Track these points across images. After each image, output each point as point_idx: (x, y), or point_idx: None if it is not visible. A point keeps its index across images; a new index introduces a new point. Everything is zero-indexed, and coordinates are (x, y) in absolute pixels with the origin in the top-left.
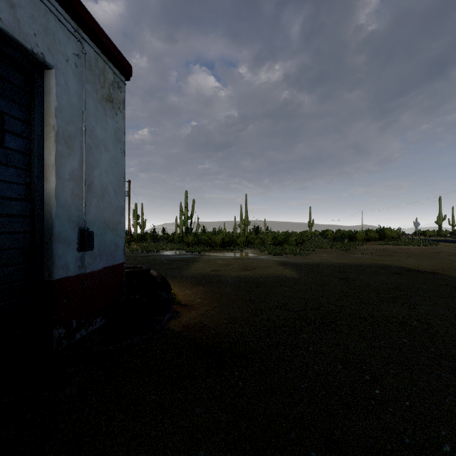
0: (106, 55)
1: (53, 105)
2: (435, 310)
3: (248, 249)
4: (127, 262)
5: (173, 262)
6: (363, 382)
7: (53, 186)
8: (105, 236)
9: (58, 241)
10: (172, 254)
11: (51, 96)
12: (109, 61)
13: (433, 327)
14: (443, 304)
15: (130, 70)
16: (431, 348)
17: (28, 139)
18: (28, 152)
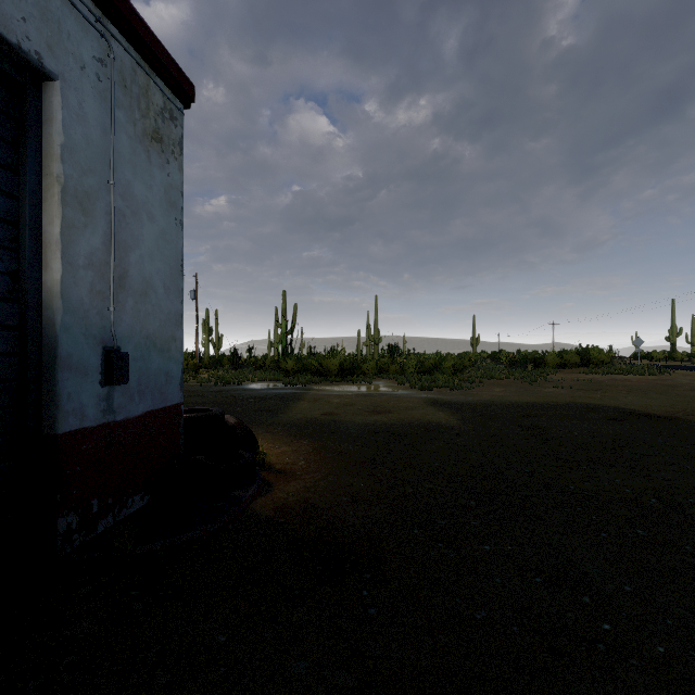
0: (150, 65)
1: (58, 141)
2: (683, 479)
3: (379, 379)
4: (192, 401)
5: (263, 401)
6: (581, 610)
7: (58, 276)
8: (149, 360)
9: (67, 370)
10: (263, 387)
11: (54, 126)
12: (156, 75)
13: (684, 508)
14: (694, 470)
15: (190, 91)
16: (686, 546)
17: (15, 197)
18: (13, 220)
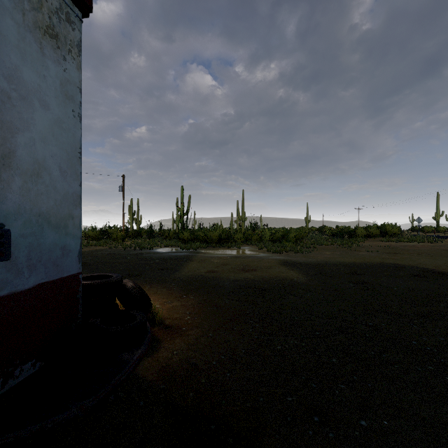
0: None
1: None
2: None
3: (245, 245)
4: (115, 261)
5: (165, 261)
6: None
7: None
8: (42, 236)
9: None
10: (166, 251)
11: None
12: None
13: None
14: None
15: (88, 1)
16: None
17: None
18: None
